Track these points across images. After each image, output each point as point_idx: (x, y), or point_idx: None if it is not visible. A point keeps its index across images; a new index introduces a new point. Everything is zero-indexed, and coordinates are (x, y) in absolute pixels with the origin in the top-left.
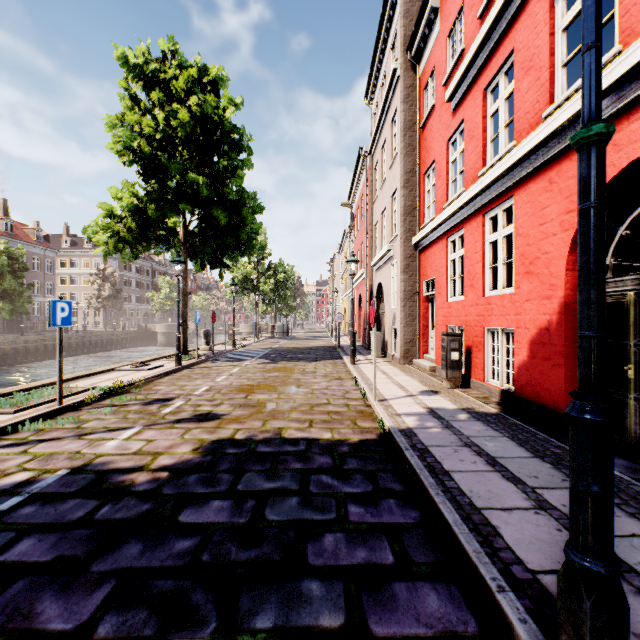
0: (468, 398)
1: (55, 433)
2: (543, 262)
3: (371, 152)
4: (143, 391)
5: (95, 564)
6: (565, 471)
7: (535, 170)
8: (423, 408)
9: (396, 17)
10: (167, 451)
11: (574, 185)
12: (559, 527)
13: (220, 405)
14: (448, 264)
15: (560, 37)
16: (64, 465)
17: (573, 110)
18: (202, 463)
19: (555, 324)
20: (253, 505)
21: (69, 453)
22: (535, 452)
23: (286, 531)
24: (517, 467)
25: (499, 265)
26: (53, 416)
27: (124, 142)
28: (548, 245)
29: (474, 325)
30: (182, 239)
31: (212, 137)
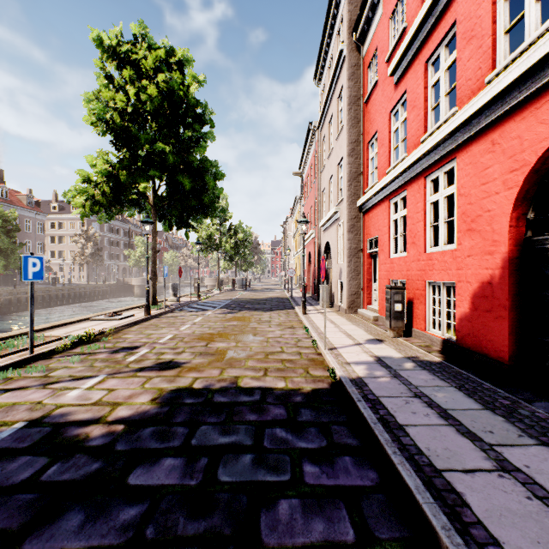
0: (411, 347)
1: (22, 382)
2: (485, 219)
3: (319, 126)
4: (112, 339)
5: (29, 540)
6: (519, 425)
7: (477, 133)
8: (371, 357)
9: (342, 4)
10: (126, 401)
11: (518, 145)
12: (528, 494)
13: (182, 353)
14: (390, 224)
15: (503, 5)
16: (23, 417)
17: (519, 71)
18: (158, 415)
19: (498, 278)
20: (206, 464)
21: (30, 403)
22: (485, 403)
23: (238, 496)
24: (470, 420)
25: (440, 223)
26: (24, 364)
27: (98, 114)
28: (491, 203)
29: (416, 279)
30: (152, 202)
31: (178, 111)
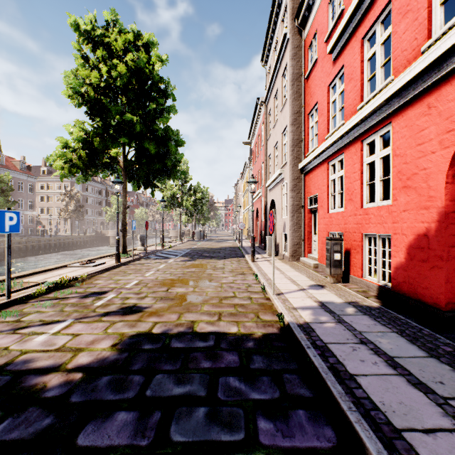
0: (350, 292)
1: None
2: (421, 177)
3: (266, 101)
4: (84, 285)
5: None
6: None
7: (413, 98)
8: (315, 302)
9: None
10: (88, 347)
11: None
12: None
13: (144, 298)
14: (329, 183)
15: None
16: None
17: None
18: (117, 361)
19: (434, 231)
20: (158, 419)
21: None
22: (428, 350)
23: None
24: (418, 369)
25: (376, 182)
26: (1, 309)
27: (74, 88)
28: (426, 162)
29: (353, 231)
30: (122, 166)
31: (144, 86)
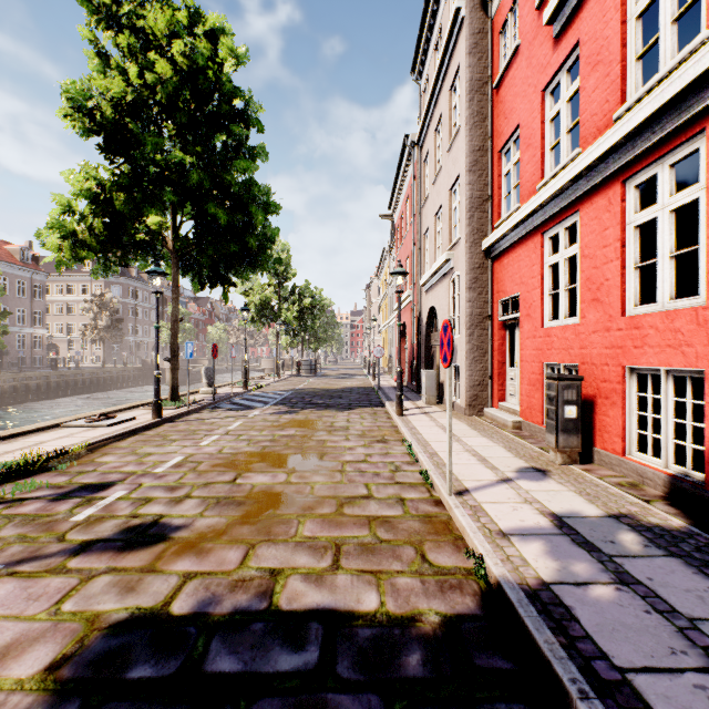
0: (606, 487)
1: None
2: None
3: (420, 140)
4: (75, 467)
5: None
6: None
7: None
8: (542, 515)
9: None
10: None
11: None
12: None
13: (183, 501)
14: (544, 272)
15: None
16: None
17: None
18: None
19: None
20: None
21: None
22: None
23: None
24: None
25: (660, 261)
26: None
27: (73, 99)
28: None
29: (601, 363)
30: (171, 247)
31: (207, 104)
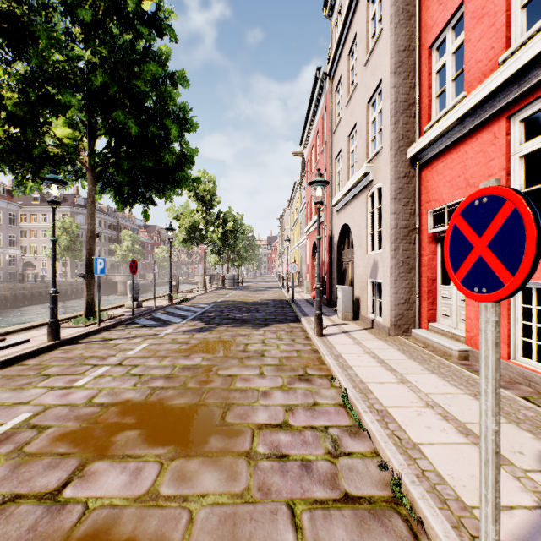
0: None
1: None
2: None
3: (331, 71)
4: None
5: None
6: None
7: None
8: None
9: None
10: None
11: None
12: None
13: None
14: (510, 165)
15: None
16: None
17: None
18: None
19: None
20: None
21: None
22: None
23: None
24: None
25: None
26: None
27: None
28: None
29: None
30: (87, 163)
31: (114, 5)
